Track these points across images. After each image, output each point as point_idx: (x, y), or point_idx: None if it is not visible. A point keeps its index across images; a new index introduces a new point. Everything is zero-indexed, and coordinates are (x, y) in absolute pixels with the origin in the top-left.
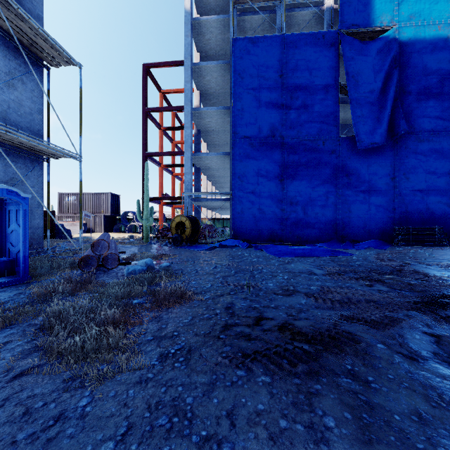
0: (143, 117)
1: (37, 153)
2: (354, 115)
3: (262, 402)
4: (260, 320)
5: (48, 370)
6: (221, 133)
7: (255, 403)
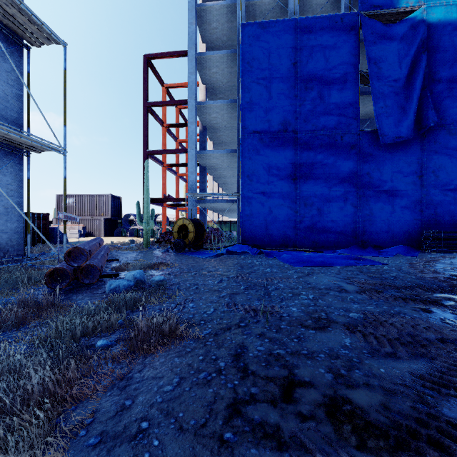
0: (143, 112)
1: (13, 145)
2: (376, 106)
3: None
4: (291, 389)
5: None
6: (228, 130)
7: None
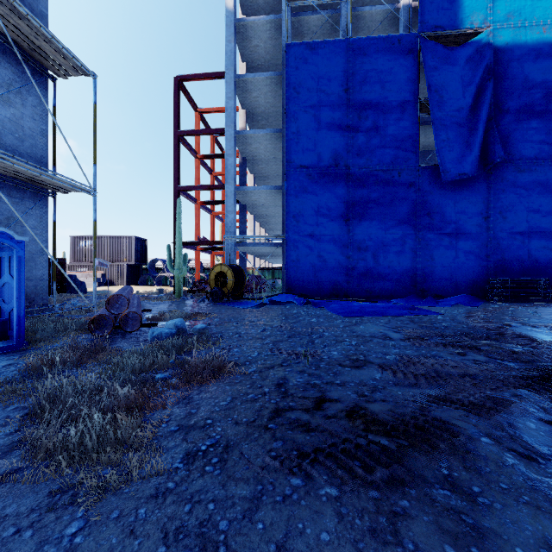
0: (174, 142)
1: (40, 186)
2: (437, 139)
3: (327, 529)
4: (322, 403)
5: (29, 477)
6: (272, 163)
7: (317, 530)
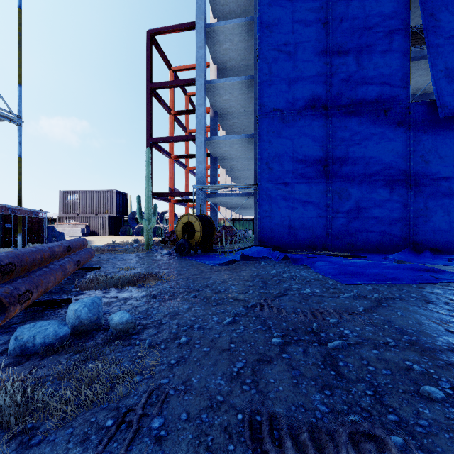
0: (147, 95)
1: None
2: (433, 70)
3: None
4: None
5: None
6: (243, 116)
7: None
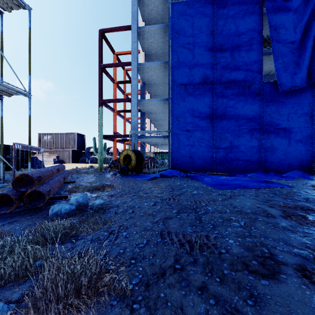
0: (99, 72)
1: None
2: (276, 62)
3: None
4: None
5: None
6: (161, 85)
7: None
